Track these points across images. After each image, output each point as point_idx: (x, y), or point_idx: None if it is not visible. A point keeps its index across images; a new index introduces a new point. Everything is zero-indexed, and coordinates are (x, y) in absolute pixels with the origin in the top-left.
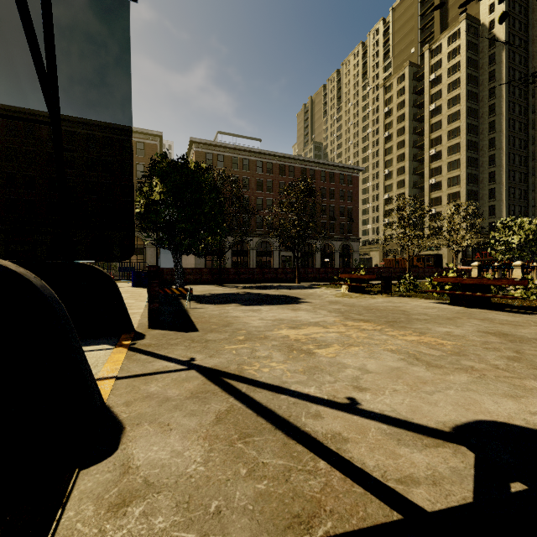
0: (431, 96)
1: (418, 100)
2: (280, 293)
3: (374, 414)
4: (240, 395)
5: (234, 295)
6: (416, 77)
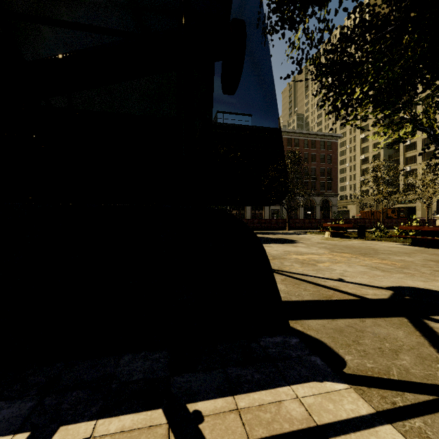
0: None
1: None
2: (278, 237)
3: (351, 282)
4: (287, 275)
5: None
6: None
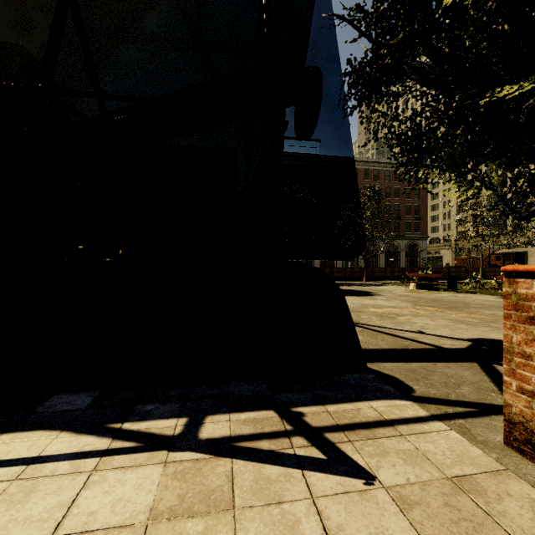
0: None
1: None
2: (354, 288)
3: (431, 334)
4: (364, 327)
5: None
6: None
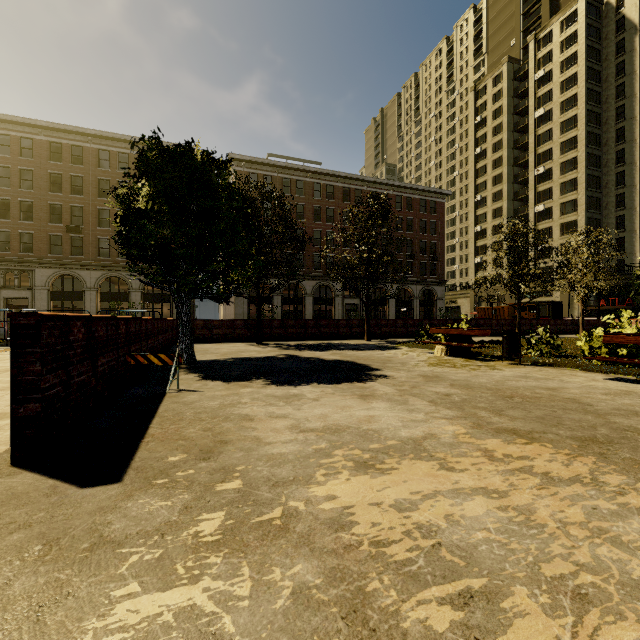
0: (538, 99)
1: (520, 105)
2: (341, 357)
3: None
4: None
5: (269, 361)
6: (518, 76)
